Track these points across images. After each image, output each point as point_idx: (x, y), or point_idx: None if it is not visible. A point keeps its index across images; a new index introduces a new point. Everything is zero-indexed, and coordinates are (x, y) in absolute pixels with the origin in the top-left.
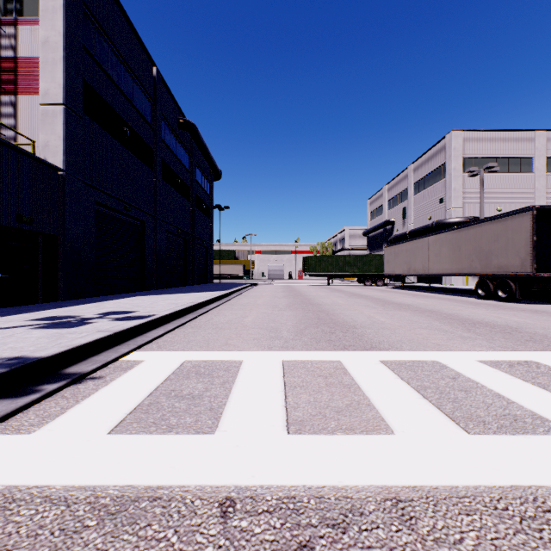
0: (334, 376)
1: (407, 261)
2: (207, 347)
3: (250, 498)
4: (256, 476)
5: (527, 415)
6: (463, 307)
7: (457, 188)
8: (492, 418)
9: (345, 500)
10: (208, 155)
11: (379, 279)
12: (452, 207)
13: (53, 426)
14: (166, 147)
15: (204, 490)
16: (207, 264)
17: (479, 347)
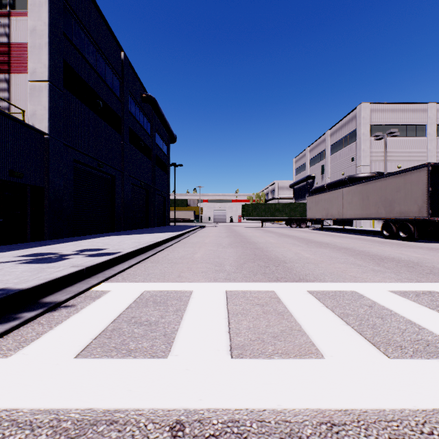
0: (269, 305)
1: (325, 208)
2: (163, 279)
3: (198, 422)
4: (204, 399)
5: (437, 340)
6: (372, 245)
7: (365, 149)
8: (408, 343)
9: (284, 424)
10: (166, 123)
11: (302, 222)
12: (361, 165)
13: (28, 350)
14: (132, 116)
15: (156, 413)
16: (165, 210)
17: (388, 279)
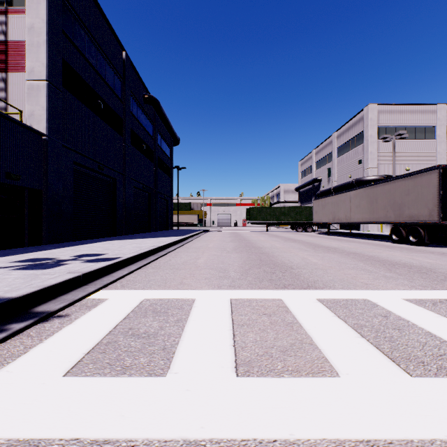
0: (277, 314)
1: (332, 211)
2: (164, 286)
3: None
4: (206, 427)
5: None
6: (381, 250)
7: (373, 151)
8: (430, 359)
9: None
10: (169, 124)
11: (308, 226)
12: (369, 167)
13: (13, 367)
14: (134, 118)
15: (151, 445)
16: (168, 214)
17: (402, 286)
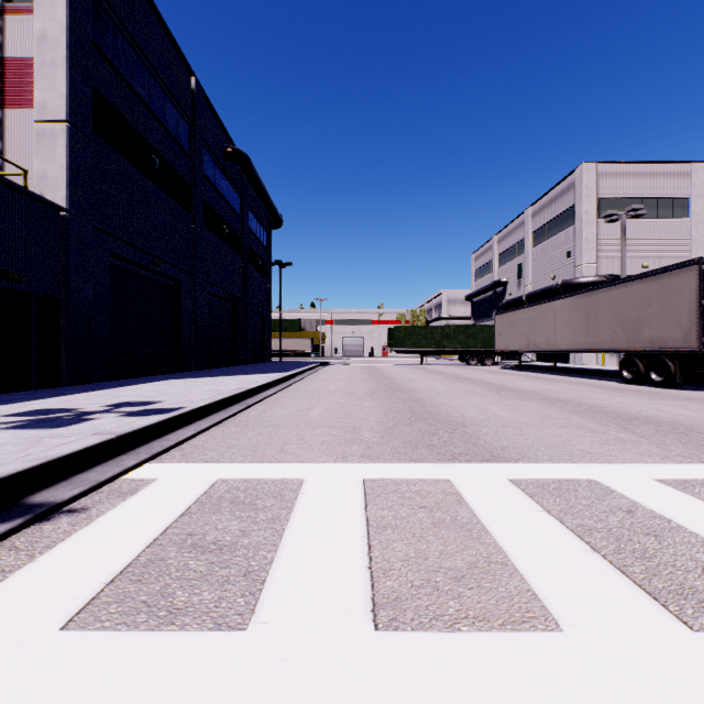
0: (443, 508)
1: (526, 333)
2: (253, 456)
3: None
4: None
5: None
6: (607, 395)
7: (590, 237)
8: None
9: None
10: (265, 195)
11: (487, 357)
12: (583, 263)
13: None
14: (209, 184)
15: None
16: (264, 338)
17: (649, 456)
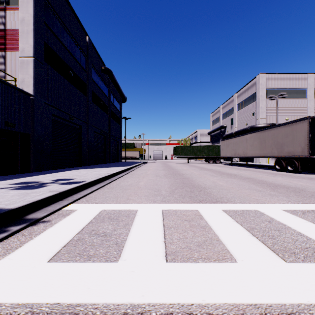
0: (194, 220)
1: (234, 149)
2: (116, 201)
3: (141, 314)
4: (145, 295)
5: None
6: (268, 176)
7: (262, 106)
8: (299, 250)
9: None
10: (119, 88)
11: (217, 159)
12: (259, 118)
13: (13, 256)
14: (94, 83)
15: (108, 307)
16: (118, 151)
17: (281, 201)
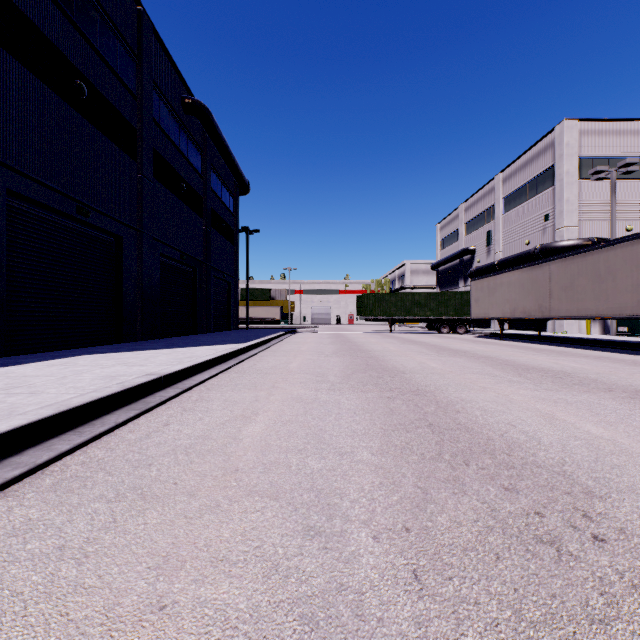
0: None
1: (511, 299)
2: None
3: None
4: None
5: None
6: None
7: (571, 199)
8: None
9: None
10: (229, 156)
11: (459, 324)
12: (564, 226)
13: None
14: (162, 133)
15: None
16: (230, 305)
17: None
